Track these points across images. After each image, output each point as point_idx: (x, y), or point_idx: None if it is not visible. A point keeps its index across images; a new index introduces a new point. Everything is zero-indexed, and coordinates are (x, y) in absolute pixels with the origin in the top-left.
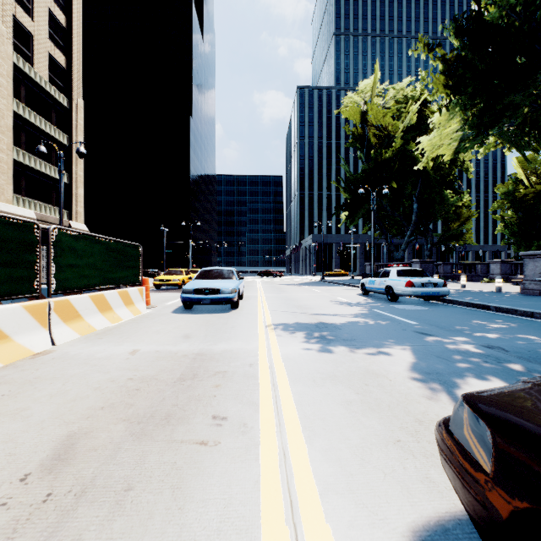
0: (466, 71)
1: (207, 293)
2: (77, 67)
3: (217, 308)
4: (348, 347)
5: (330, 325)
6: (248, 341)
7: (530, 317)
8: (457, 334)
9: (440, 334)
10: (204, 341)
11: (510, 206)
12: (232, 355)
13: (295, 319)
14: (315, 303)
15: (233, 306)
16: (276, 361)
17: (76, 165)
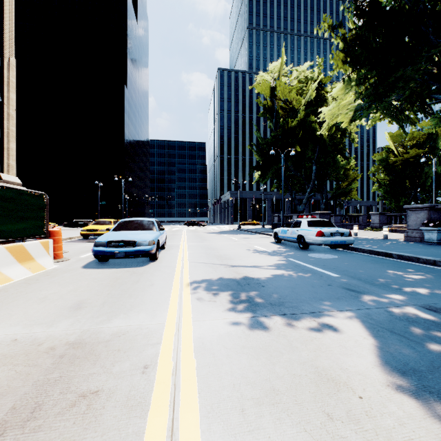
0: (362, 49)
1: (122, 246)
2: (9, 27)
3: (135, 260)
4: (279, 318)
5: (253, 281)
6: (155, 311)
7: (433, 265)
8: (386, 290)
9: (370, 290)
10: (97, 314)
11: (384, 170)
12: (124, 344)
13: (215, 273)
14: (234, 253)
15: (152, 258)
16: (185, 355)
17: (8, 120)
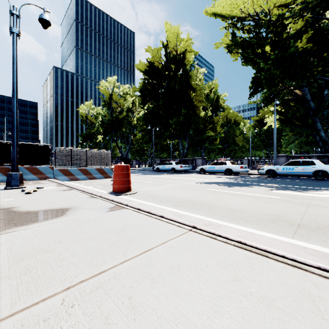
0: (103, 128)
1: None
2: None
3: None
4: None
5: None
6: None
7: None
8: None
9: None
10: None
11: None
12: None
13: None
14: None
15: None
16: None
17: None
